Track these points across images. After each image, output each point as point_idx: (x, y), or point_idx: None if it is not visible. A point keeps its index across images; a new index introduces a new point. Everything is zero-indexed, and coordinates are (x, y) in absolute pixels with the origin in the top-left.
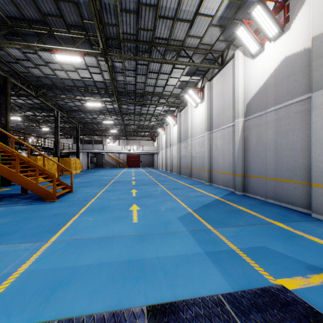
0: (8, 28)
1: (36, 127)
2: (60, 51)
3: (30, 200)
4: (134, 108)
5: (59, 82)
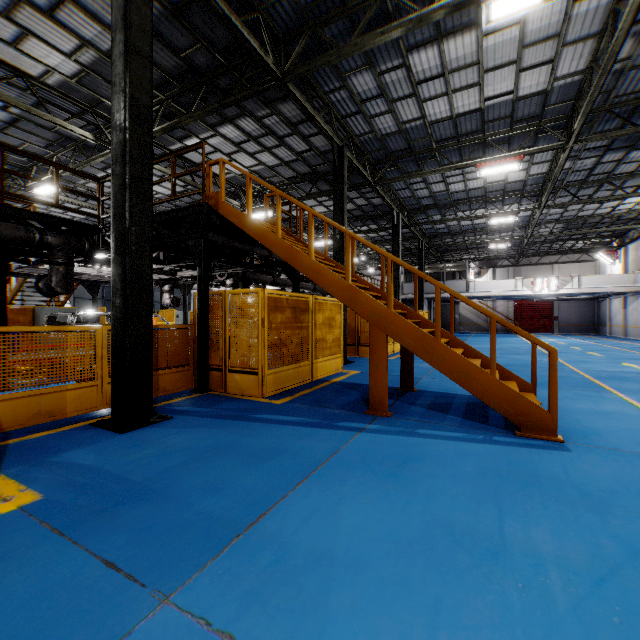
0: (377, 2)
1: None
2: None
3: (458, 417)
4: (594, 164)
5: (422, 137)
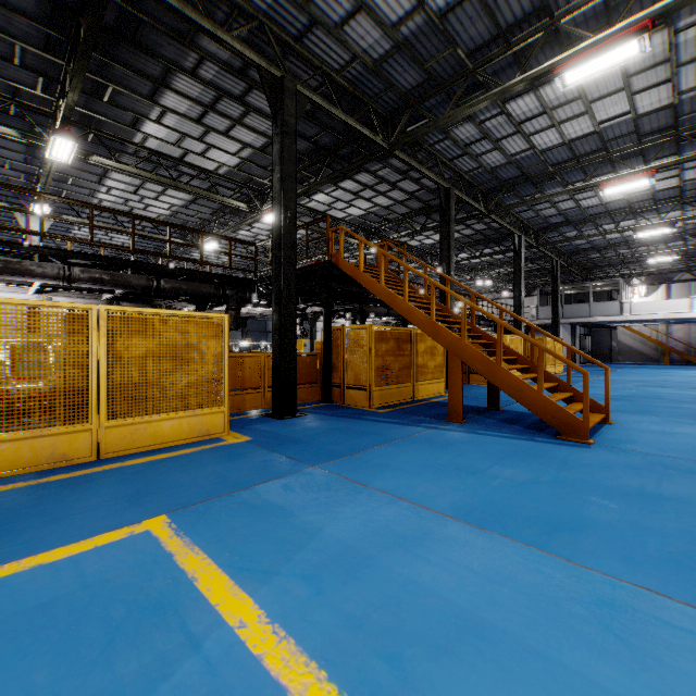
0: (466, 79)
1: (467, 282)
2: (575, 58)
3: (519, 427)
4: None
5: (535, 163)
